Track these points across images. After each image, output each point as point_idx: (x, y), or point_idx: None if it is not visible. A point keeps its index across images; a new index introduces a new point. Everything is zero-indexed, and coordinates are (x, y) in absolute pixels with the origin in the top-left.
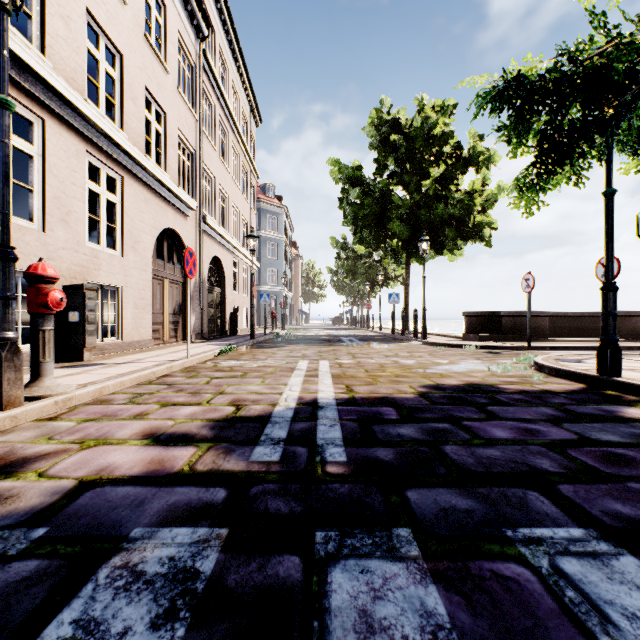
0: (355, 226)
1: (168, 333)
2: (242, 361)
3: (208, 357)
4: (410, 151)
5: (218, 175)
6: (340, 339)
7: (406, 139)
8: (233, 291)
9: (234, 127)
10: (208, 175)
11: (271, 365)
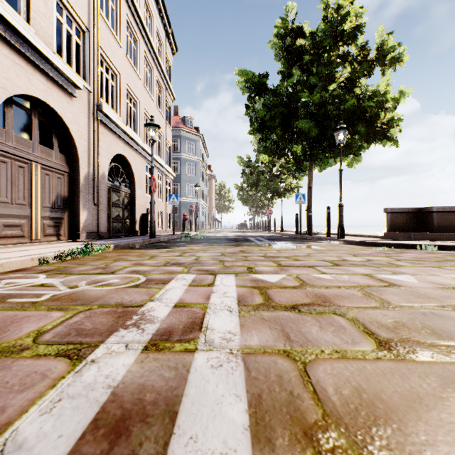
0: (261, 133)
1: (40, 230)
2: (58, 276)
3: (12, 266)
4: (316, 54)
5: (124, 74)
6: (247, 239)
7: (313, 39)
8: (145, 194)
9: (146, 37)
10: (111, 69)
11: (90, 293)
